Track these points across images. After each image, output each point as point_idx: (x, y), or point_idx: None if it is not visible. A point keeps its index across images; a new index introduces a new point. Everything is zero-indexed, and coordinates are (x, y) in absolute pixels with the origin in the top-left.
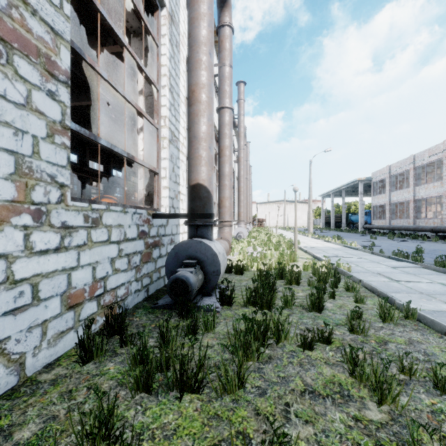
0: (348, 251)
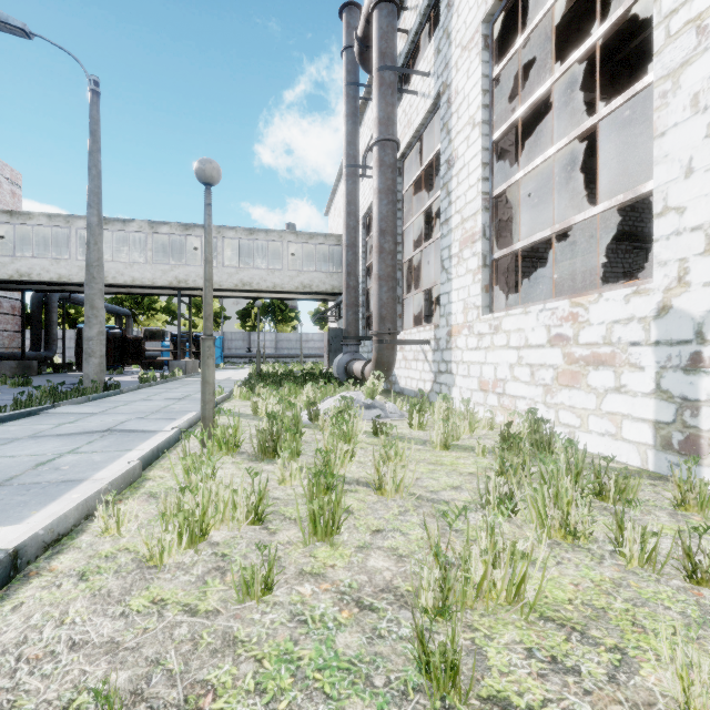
0: None
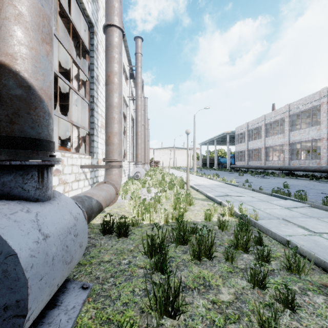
0: (232, 189)
